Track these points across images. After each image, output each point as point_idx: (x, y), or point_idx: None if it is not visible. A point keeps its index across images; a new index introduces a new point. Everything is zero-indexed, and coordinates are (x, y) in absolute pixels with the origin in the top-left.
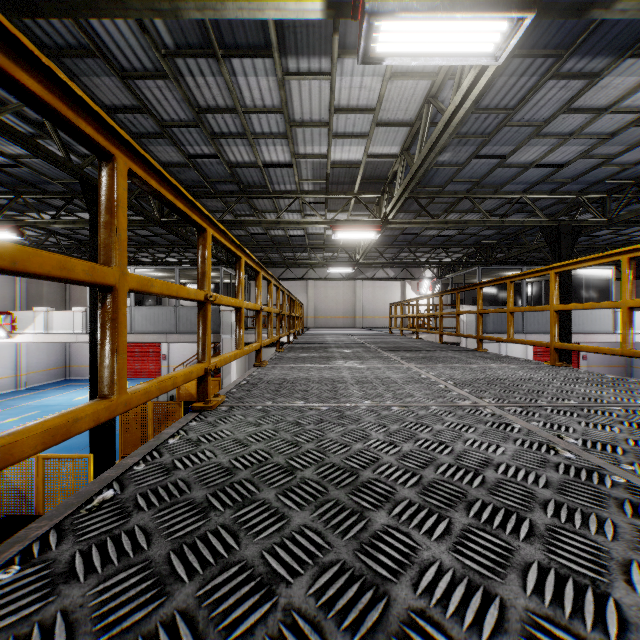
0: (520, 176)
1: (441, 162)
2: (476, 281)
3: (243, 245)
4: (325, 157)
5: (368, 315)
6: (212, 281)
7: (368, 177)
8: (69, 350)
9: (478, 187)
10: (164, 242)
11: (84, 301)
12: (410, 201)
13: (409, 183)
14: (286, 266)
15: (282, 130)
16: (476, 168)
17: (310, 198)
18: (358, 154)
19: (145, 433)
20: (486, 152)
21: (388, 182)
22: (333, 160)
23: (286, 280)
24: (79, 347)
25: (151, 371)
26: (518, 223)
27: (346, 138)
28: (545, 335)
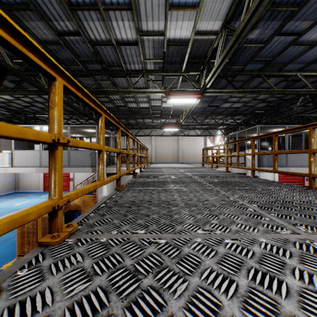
0: (302, 55)
1: (249, 40)
2: (250, 135)
3: (113, 114)
4: (162, 34)
5: (185, 156)
6: (95, 135)
7: (193, 56)
8: (18, 175)
9: (269, 66)
10: (66, 112)
11: (26, 148)
12: (218, 79)
13: (232, 45)
14: (139, 128)
15: (127, 0)
16: (273, 47)
17: (152, 77)
18: (188, 31)
19: (36, 238)
20: (287, 29)
21: (207, 60)
22: (168, 38)
23: (139, 136)
24: (24, 173)
25: (64, 187)
26: (294, 92)
27: (180, 9)
28: (300, 168)
